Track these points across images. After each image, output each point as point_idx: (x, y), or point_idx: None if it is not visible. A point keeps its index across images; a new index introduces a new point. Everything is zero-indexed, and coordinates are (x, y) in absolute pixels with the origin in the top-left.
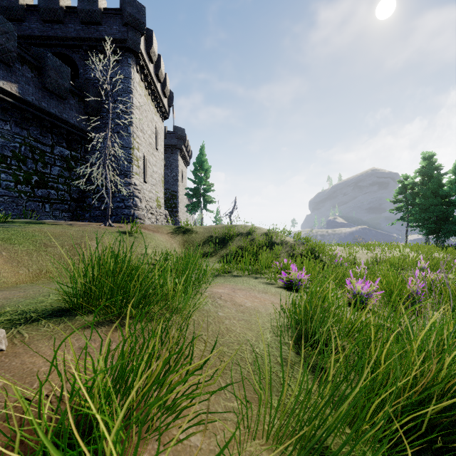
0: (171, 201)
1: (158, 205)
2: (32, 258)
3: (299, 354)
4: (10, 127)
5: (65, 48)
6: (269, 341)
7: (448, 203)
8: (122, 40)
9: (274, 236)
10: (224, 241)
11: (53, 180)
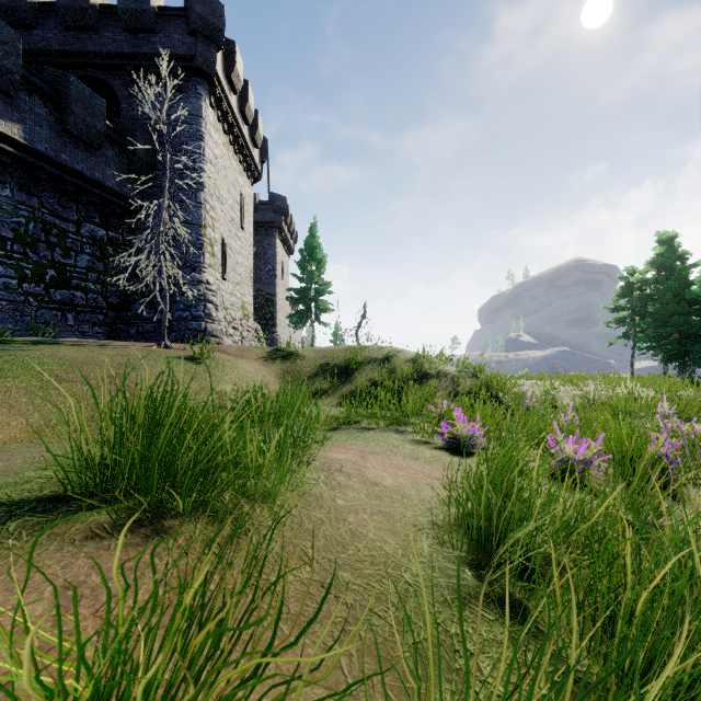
0: (265, 310)
1: (245, 315)
2: (34, 401)
3: (482, 580)
4: (11, 192)
5: (100, 70)
6: (427, 555)
7: (699, 312)
8: (187, 58)
9: (426, 363)
10: (346, 372)
11: (79, 276)
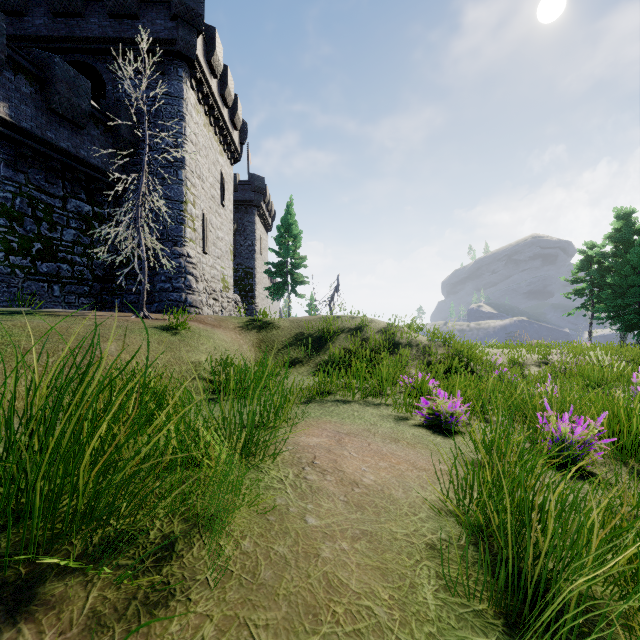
0: (245, 282)
1: (225, 287)
2: None
3: None
4: None
5: (87, 55)
6: (435, 617)
7: None
8: (169, 41)
9: (398, 333)
10: (320, 341)
11: (65, 249)
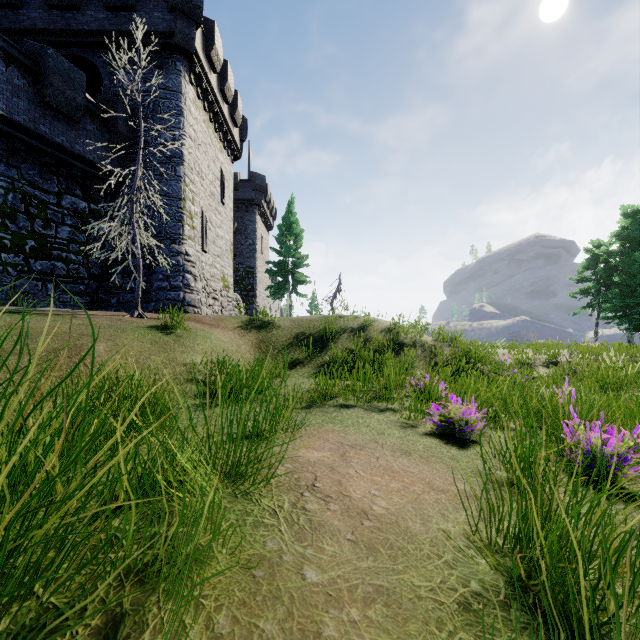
0: (246, 282)
1: (225, 286)
2: None
3: None
4: None
5: (83, 49)
6: None
7: None
8: (167, 34)
9: (402, 333)
10: (322, 342)
11: (60, 247)
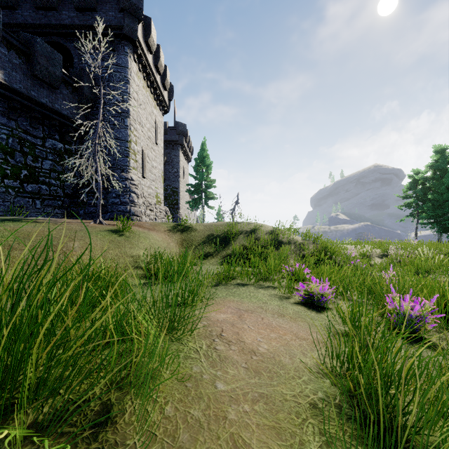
0: (172, 198)
1: (158, 201)
2: None
3: None
4: None
5: (60, 37)
6: None
7: None
8: (118, 27)
9: (281, 234)
10: (225, 240)
11: (44, 175)
